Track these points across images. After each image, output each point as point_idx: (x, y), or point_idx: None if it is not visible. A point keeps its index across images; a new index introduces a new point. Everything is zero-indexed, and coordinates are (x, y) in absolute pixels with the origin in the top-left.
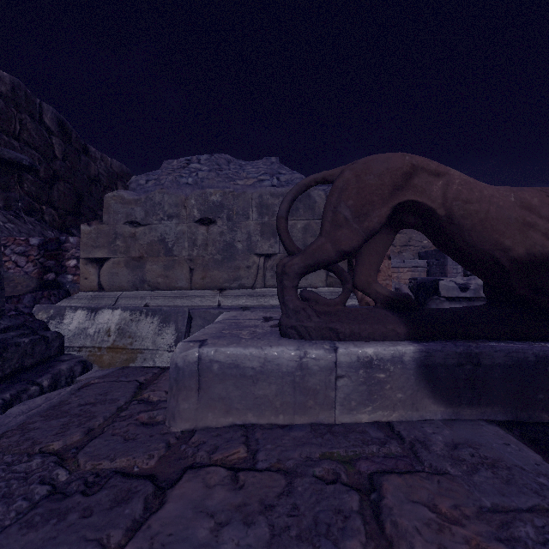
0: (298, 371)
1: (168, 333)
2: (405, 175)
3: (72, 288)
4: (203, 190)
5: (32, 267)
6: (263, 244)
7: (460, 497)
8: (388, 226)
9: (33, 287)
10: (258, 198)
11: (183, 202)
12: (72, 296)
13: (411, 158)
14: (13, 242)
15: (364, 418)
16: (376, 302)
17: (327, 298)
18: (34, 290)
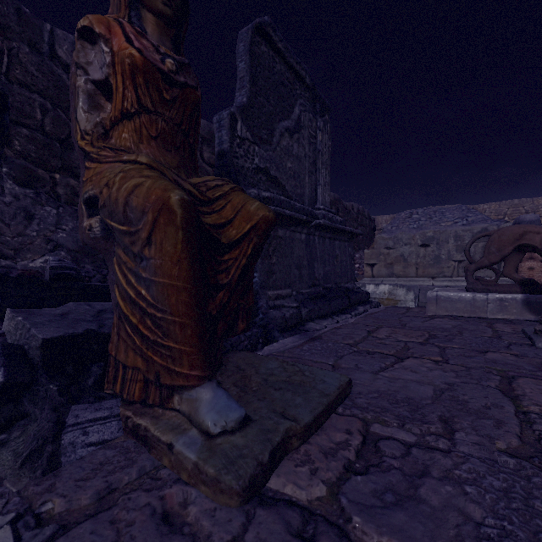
0: (472, 300)
1: (410, 294)
2: (520, 235)
3: (357, 277)
4: (423, 231)
5: None
6: (457, 256)
7: (520, 326)
8: (518, 252)
9: None
10: (454, 233)
11: (412, 237)
12: (361, 279)
13: (523, 229)
14: None
15: (499, 317)
16: (515, 282)
17: (487, 279)
18: None
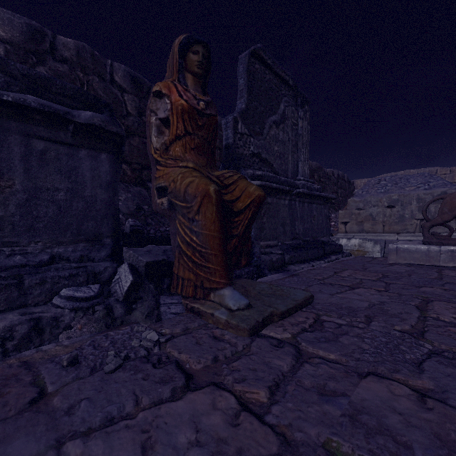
0: (427, 251)
1: (377, 247)
2: None
3: (332, 232)
4: (389, 195)
5: None
6: (419, 215)
7: None
8: None
9: None
10: (416, 196)
11: (379, 200)
12: (336, 235)
13: None
14: None
15: (450, 265)
16: None
17: (442, 235)
18: None
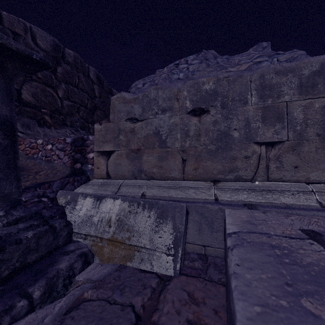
0: None
1: (165, 231)
2: None
3: (91, 175)
4: (195, 81)
5: (67, 159)
6: (266, 131)
7: None
8: None
9: (67, 174)
10: (259, 79)
11: (175, 95)
12: (88, 182)
13: None
14: (57, 141)
15: None
16: None
17: None
18: (67, 176)
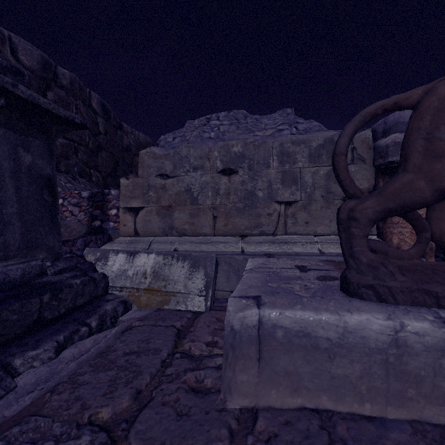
0: (392, 349)
1: (198, 277)
2: None
3: (113, 233)
4: (225, 142)
5: (83, 215)
6: (284, 192)
7: None
8: None
9: (84, 232)
10: (279, 147)
11: (206, 155)
12: (114, 240)
13: None
14: (69, 195)
15: None
16: None
17: (398, 250)
18: (85, 235)
